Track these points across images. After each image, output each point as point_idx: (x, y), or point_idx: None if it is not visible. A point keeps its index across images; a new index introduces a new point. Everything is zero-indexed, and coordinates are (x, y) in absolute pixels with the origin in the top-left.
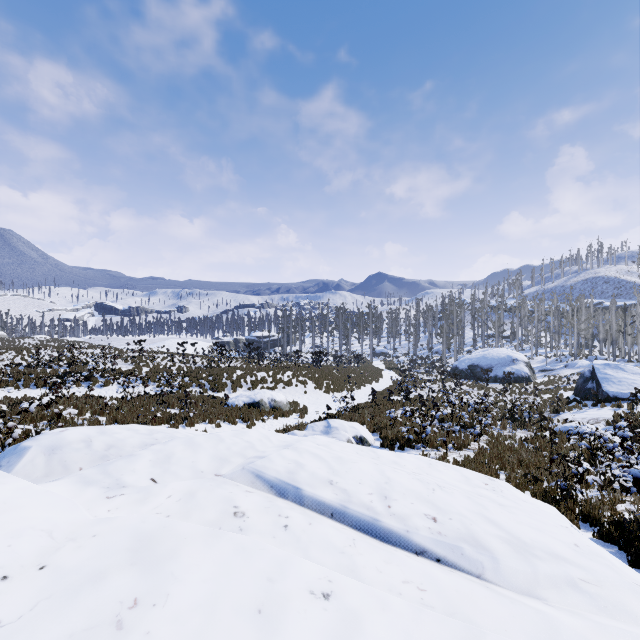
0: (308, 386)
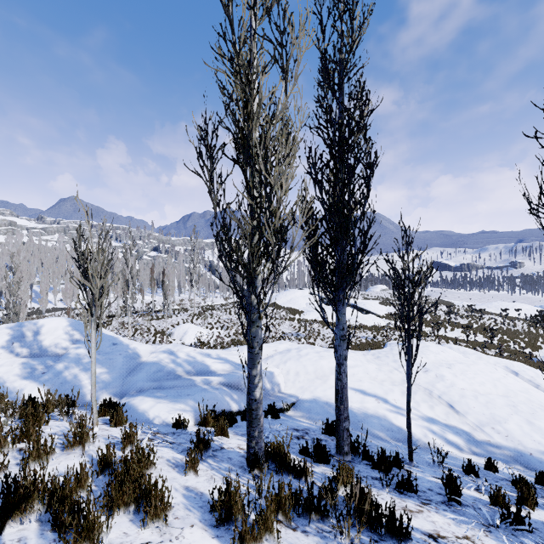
0: None
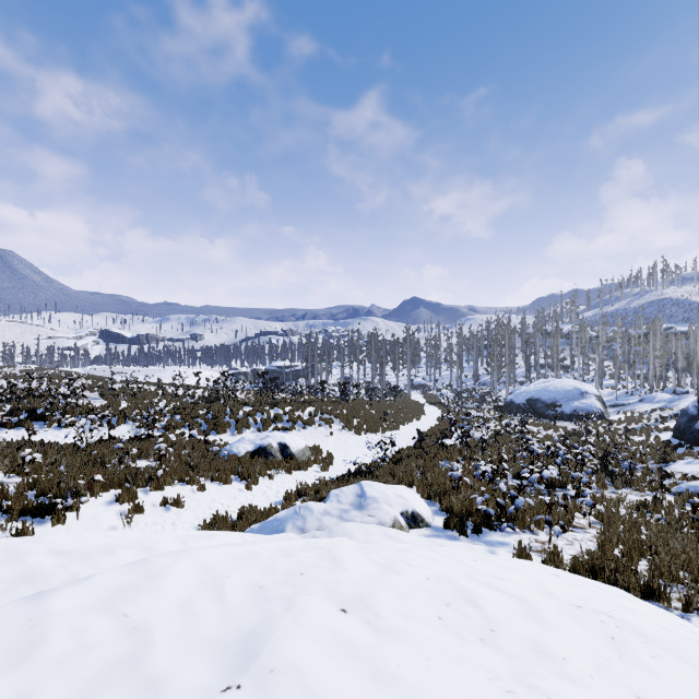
0: (334, 426)
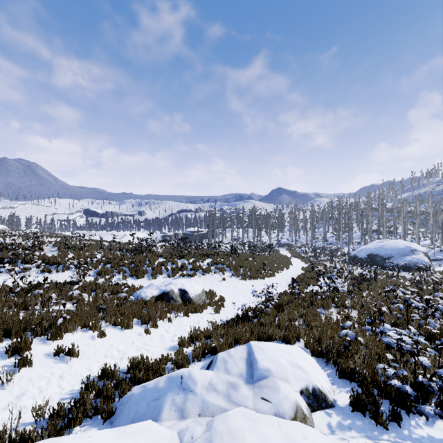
0: (226, 273)
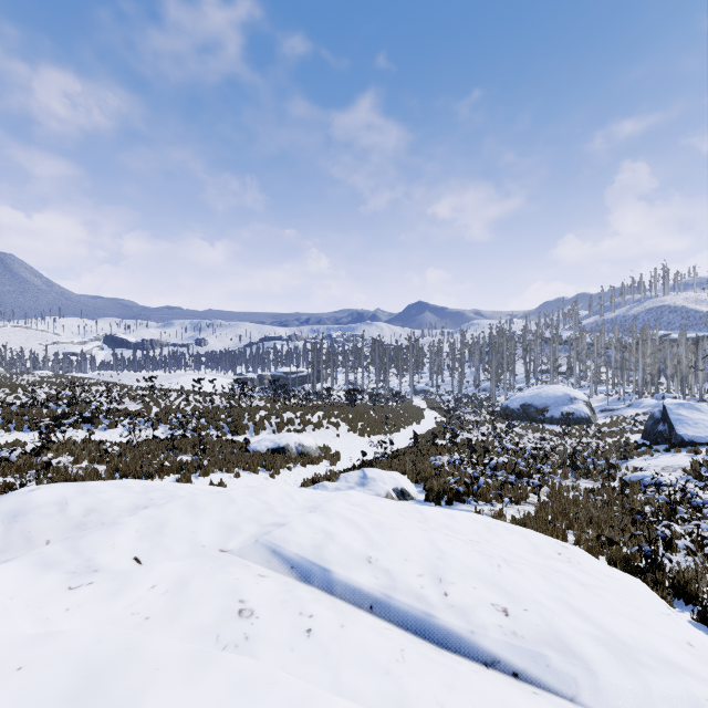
0: (341, 428)
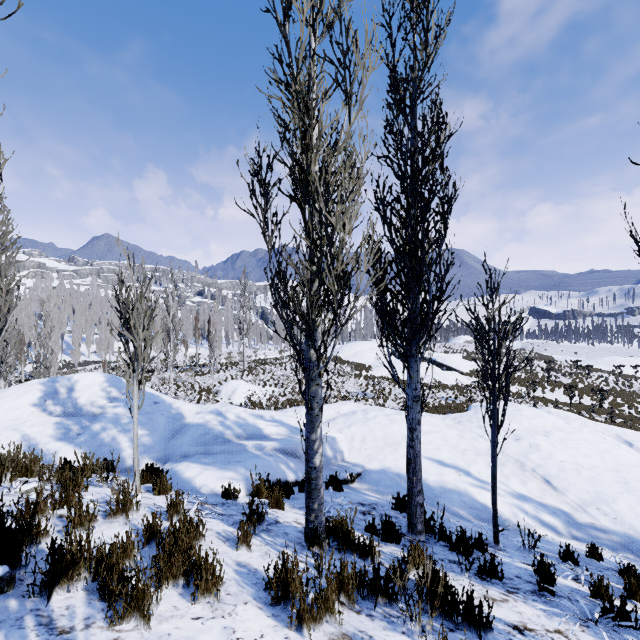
0: None
